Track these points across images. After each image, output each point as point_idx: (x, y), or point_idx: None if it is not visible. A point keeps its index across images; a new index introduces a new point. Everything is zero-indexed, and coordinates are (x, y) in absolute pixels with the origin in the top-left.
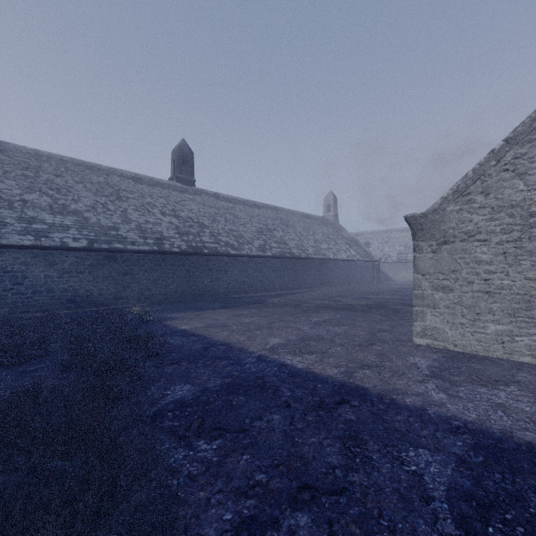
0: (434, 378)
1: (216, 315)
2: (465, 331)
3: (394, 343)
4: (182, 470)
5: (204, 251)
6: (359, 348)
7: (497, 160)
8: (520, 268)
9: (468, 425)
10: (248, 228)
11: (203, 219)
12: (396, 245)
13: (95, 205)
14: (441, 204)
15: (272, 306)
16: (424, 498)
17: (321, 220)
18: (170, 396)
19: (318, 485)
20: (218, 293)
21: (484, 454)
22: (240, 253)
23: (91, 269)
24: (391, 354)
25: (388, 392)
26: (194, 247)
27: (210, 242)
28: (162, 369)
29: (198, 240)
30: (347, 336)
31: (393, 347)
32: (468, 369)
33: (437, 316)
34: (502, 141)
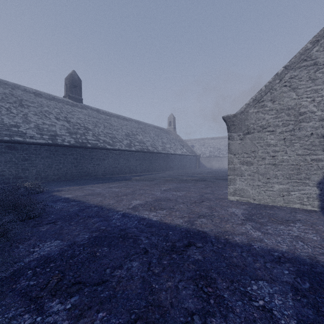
0: (248, 221)
1: (94, 187)
2: (260, 190)
3: (216, 200)
4: None
5: (88, 145)
6: (195, 204)
7: (280, 79)
8: (293, 148)
9: (285, 254)
10: (119, 132)
11: (88, 124)
12: (208, 147)
13: (0, 108)
14: (246, 108)
15: (135, 181)
16: None
17: (166, 131)
18: (36, 253)
19: None
20: (98, 174)
21: (308, 279)
22: (114, 148)
23: None
24: (216, 207)
25: (221, 233)
26: (80, 142)
27: (92, 140)
28: (37, 229)
29: (84, 138)
30: (185, 197)
31: (216, 202)
32: (267, 214)
33: (243, 181)
34: (283, 68)
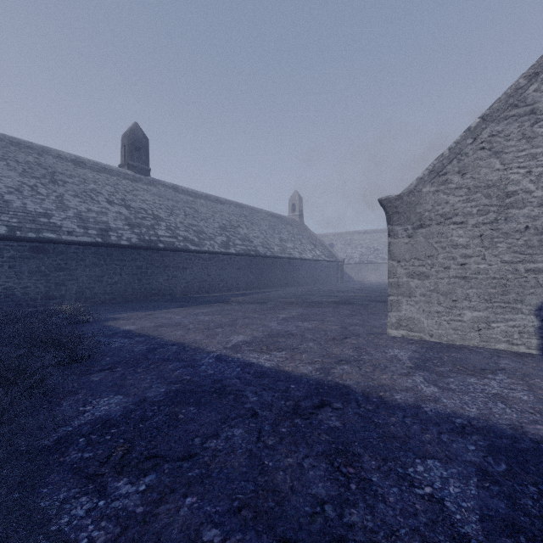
0: (419, 371)
1: (171, 314)
2: (441, 319)
3: (368, 336)
4: (79, 538)
5: (159, 246)
6: (333, 343)
7: (474, 138)
8: (496, 251)
9: (473, 422)
10: (210, 223)
11: (159, 211)
12: (358, 247)
13: (21, 187)
14: (417, 185)
15: (236, 304)
16: (455, 540)
17: (286, 220)
18: (89, 413)
19: (302, 537)
20: (175, 293)
21: (505, 459)
22: (201, 249)
23: (12, 262)
24: (368, 347)
25: (373, 389)
26: (147, 241)
27: (166, 236)
28: (87, 378)
29: (153, 234)
30: (318, 331)
31: (368, 340)
32: (450, 359)
33: (413, 305)
34: (479, 119)
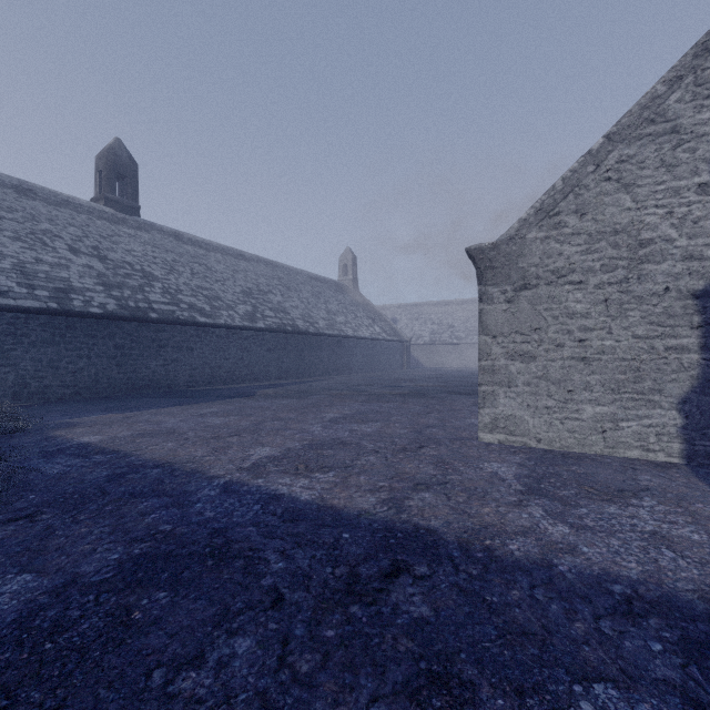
0: (534, 497)
1: (163, 416)
2: (552, 418)
3: (453, 443)
4: None
5: (151, 316)
6: (405, 455)
7: (597, 164)
8: (627, 322)
9: (640, 589)
10: (228, 286)
11: (153, 266)
12: (428, 323)
13: None
14: (520, 230)
15: (264, 399)
16: None
17: (335, 285)
18: None
19: None
20: (176, 384)
21: None
22: (215, 321)
23: None
24: (455, 461)
25: (474, 533)
26: (132, 308)
27: (163, 302)
28: None
29: (141, 298)
30: (381, 437)
31: (453, 449)
32: (572, 476)
33: (514, 398)
34: (602, 138)
